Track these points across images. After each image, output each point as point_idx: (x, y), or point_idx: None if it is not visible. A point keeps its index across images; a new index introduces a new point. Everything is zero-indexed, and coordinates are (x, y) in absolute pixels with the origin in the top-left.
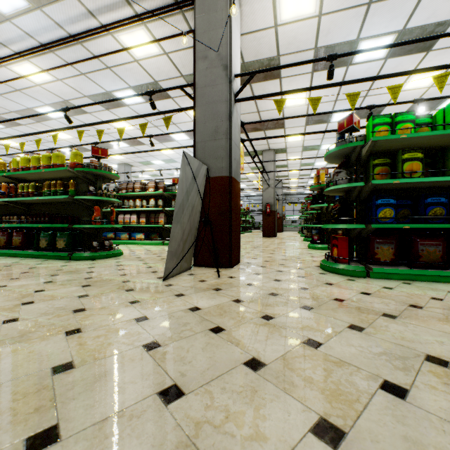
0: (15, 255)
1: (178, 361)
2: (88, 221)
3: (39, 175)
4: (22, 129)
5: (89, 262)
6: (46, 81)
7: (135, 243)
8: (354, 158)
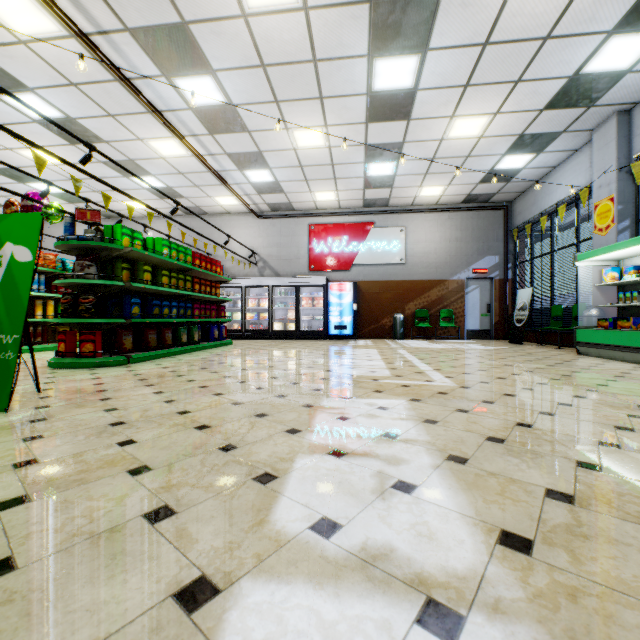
0: None
1: (237, 389)
2: None
3: None
4: None
5: None
6: None
7: None
8: (103, 255)
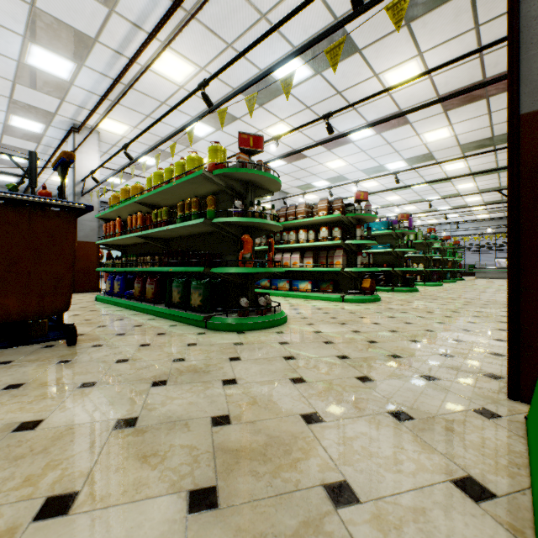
0: (147, 311)
1: None
2: (234, 262)
3: (173, 195)
4: (175, 160)
5: (233, 338)
6: (189, 78)
7: (297, 296)
8: None
